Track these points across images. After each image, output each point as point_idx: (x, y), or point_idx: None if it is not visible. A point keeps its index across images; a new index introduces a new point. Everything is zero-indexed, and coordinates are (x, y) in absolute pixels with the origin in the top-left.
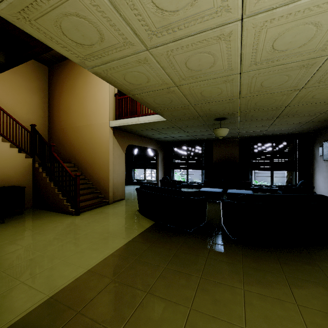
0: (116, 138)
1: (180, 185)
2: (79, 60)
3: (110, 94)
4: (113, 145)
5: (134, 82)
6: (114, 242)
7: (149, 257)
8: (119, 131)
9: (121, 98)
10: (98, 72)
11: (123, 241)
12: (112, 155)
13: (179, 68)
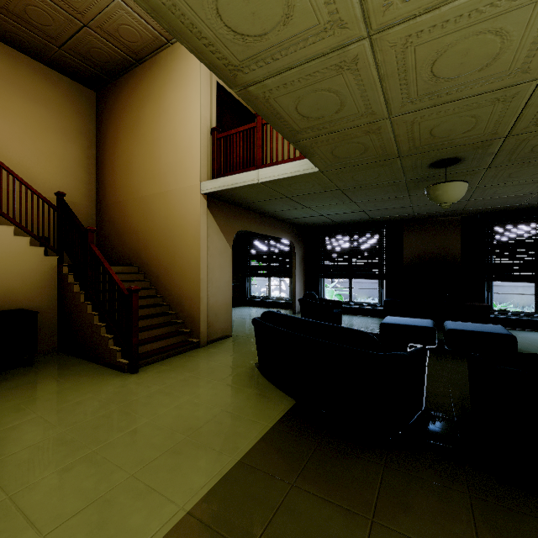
0: (213, 217)
1: (340, 310)
2: None
3: (203, 129)
4: (207, 231)
5: (246, 25)
6: (196, 466)
7: None
8: (221, 203)
9: (223, 135)
10: None
11: (220, 466)
12: (206, 250)
13: None
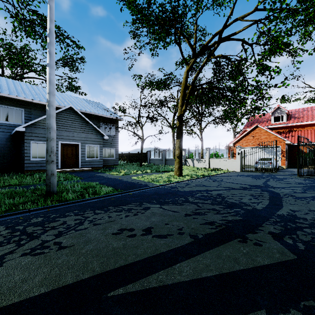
0: None
1: None
2: None
3: None
4: None
5: None
6: None
7: None
8: None
9: None
10: None
11: None
12: None
13: None
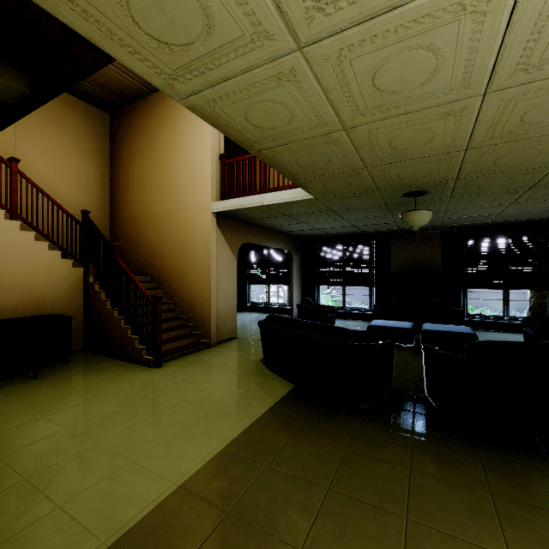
0: (221, 232)
1: (333, 315)
2: (162, 80)
3: (213, 155)
4: (216, 245)
5: (264, 123)
6: (224, 424)
7: (294, 461)
8: (227, 220)
9: (230, 161)
10: (197, 106)
11: (241, 424)
12: (215, 262)
13: (358, 88)
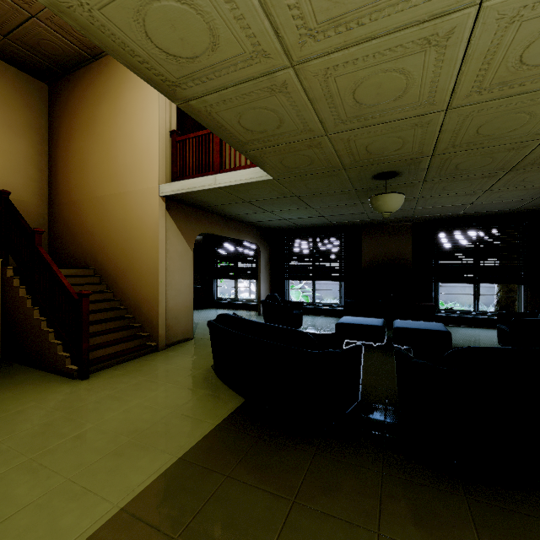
0: (173, 220)
1: (301, 311)
2: None
3: (162, 131)
4: (166, 234)
5: (177, 48)
6: (136, 465)
7: (217, 530)
8: (181, 206)
9: (182, 138)
10: (61, 2)
11: (160, 464)
12: (165, 253)
13: None
